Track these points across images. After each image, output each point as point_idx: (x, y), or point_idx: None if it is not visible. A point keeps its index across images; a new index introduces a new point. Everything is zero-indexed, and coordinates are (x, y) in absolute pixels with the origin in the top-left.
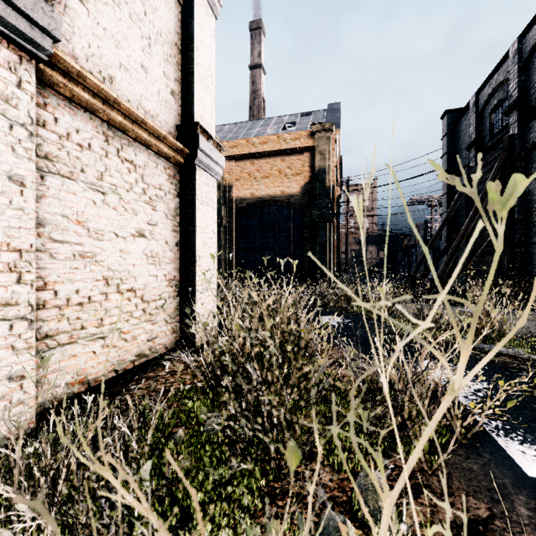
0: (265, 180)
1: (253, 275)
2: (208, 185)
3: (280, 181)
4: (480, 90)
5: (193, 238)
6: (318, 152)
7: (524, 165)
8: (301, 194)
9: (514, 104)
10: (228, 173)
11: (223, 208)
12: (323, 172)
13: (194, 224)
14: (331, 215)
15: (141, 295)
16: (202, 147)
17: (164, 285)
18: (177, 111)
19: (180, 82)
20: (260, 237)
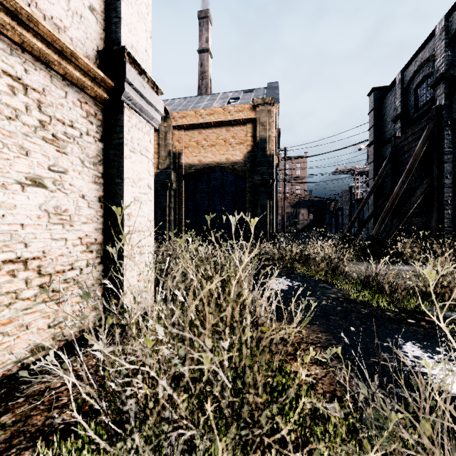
0: (212, 148)
1: (190, 240)
2: (142, 131)
3: (226, 149)
4: (405, 67)
5: (119, 192)
6: (260, 123)
7: (450, 133)
8: (244, 161)
9: (442, 77)
10: (177, 141)
11: (173, 173)
12: (264, 142)
13: (121, 175)
14: (271, 180)
15: (36, 266)
16: (130, 80)
17: (79, 250)
18: (100, 35)
19: (104, 1)
20: (207, 200)
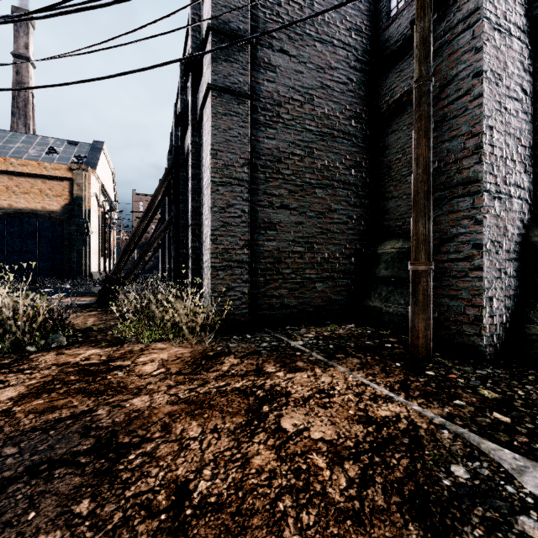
0: (26, 195)
1: None
2: None
3: (42, 198)
4: None
5: None
6: (76, 183)
7: None
8: (62, 212)
9: None
10: None
11: None
12: (80, 199)
13: None
14: (86, 231)
15: None
16: None
17: None
18: None
19: None
20: (19, 242)
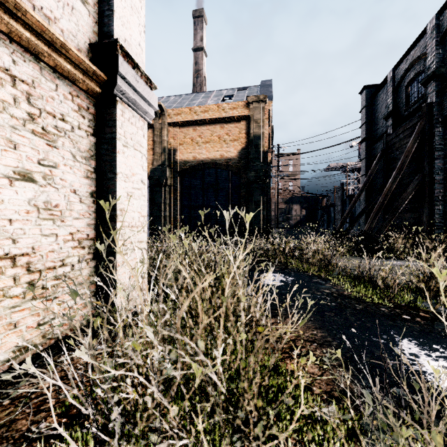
0: (206, 145)
1: (183, 236)
2: (135, 125)
3: (220, 146)
4: (397, 65)
5: (112, 187)
6: (253, 120)
7: (441, 130)
8: (238, 158)
9: (433, 74)
10: (172, 138)
11: (168, 170)
12: (258, 139)
13: (114, 170)
14: (264, 177)
15: (24, 263)
16: (123, 73)
17: (70, 246)
18: (92, 28)
19: None
20: (201, 196)
